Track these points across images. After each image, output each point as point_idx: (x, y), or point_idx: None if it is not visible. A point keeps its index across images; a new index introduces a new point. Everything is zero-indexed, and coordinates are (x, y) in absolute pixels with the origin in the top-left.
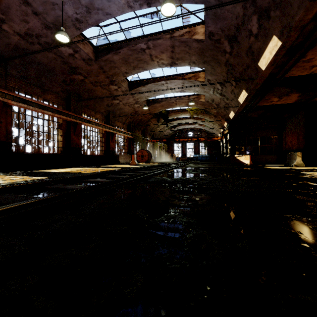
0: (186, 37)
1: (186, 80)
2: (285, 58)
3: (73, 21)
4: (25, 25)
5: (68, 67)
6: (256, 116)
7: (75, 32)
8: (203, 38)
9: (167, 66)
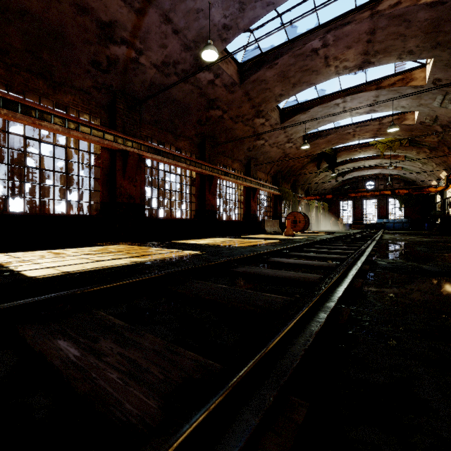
0: (405, 6)
1: (384, 90)
2: None
3: (218, 30)
4: (163, 51)
5: (205, 100)
6: None
7: (219, 47)
8: None
9: (352, 71)
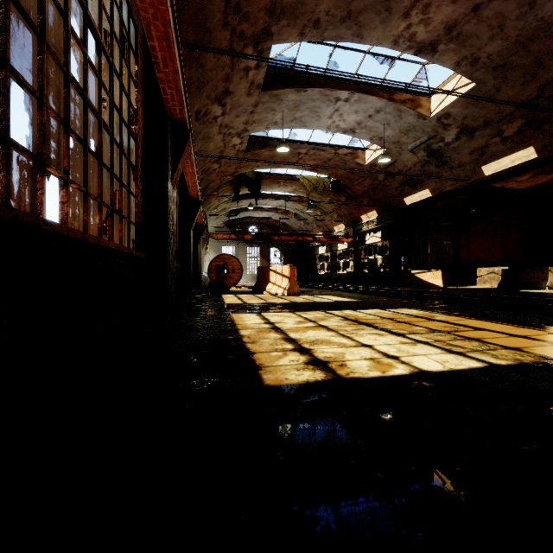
0: None
1: (394, 104)
2: None
3: None
4: None
5: None
6: (439, 205)
7: None
8: None
9: (408, 50)
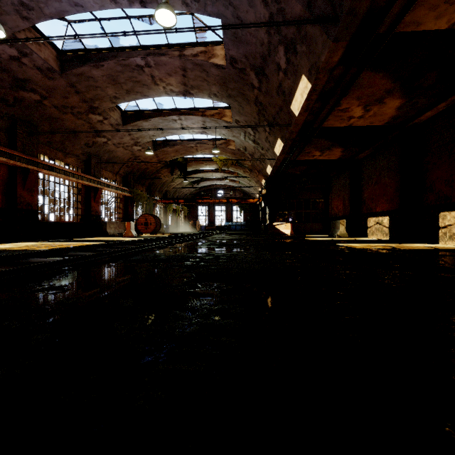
0: (201, 59)
1: (207, 118)
2: (319, 104)
3: (14, 4)
4: None
5: (9, 77)
6: (299, 173)
7: (20, 24)
8: (224, 63)
9: (179, 95)
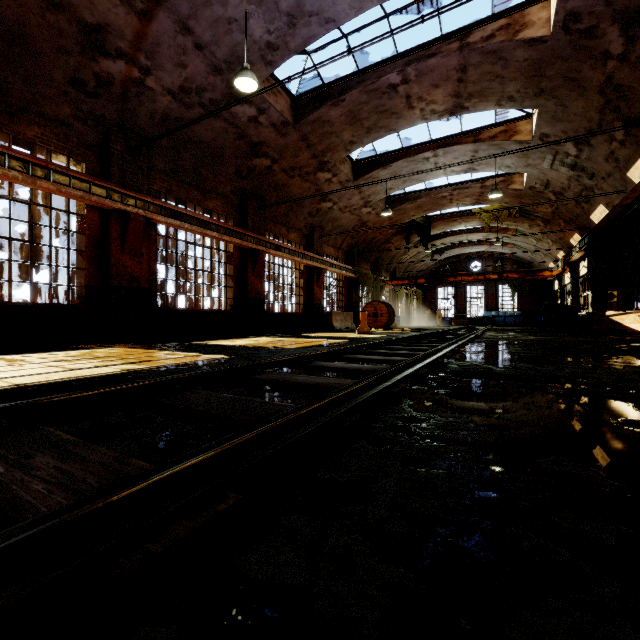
0: (500, 40)
1: (484, 143)
2: None
3: (261, 49)
4: (181, 72)
5: (245, 143)
6: None
7: (263, 73)
8: (546, 33)
9: (443, 117)
